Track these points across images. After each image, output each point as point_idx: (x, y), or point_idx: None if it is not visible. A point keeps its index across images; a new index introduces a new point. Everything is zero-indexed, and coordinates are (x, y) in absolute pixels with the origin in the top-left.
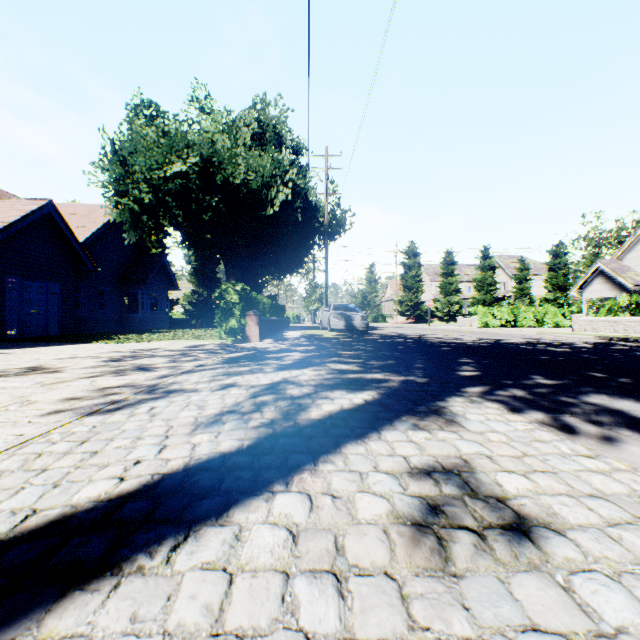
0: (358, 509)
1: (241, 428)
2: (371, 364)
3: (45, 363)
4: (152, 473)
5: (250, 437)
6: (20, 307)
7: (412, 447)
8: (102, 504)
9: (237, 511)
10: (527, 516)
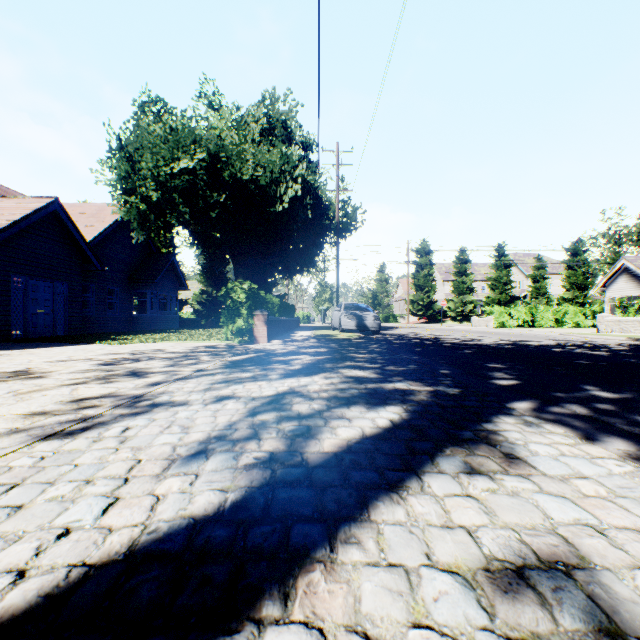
0: None
1: (228, 468)
2: (390, 370)
3: (34, 366)
4: (73, 563)
5: (238, 486)
6: (26, 307)
7: (475, 509)
8: None
9: None
10: None
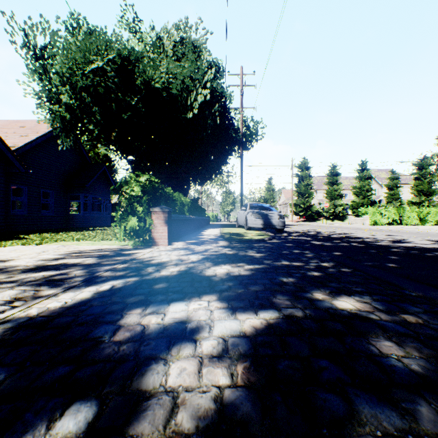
0: None
1: None
2: None
3: None
4: None
5: None
6: None
7: None
8: None
9: None
10: None
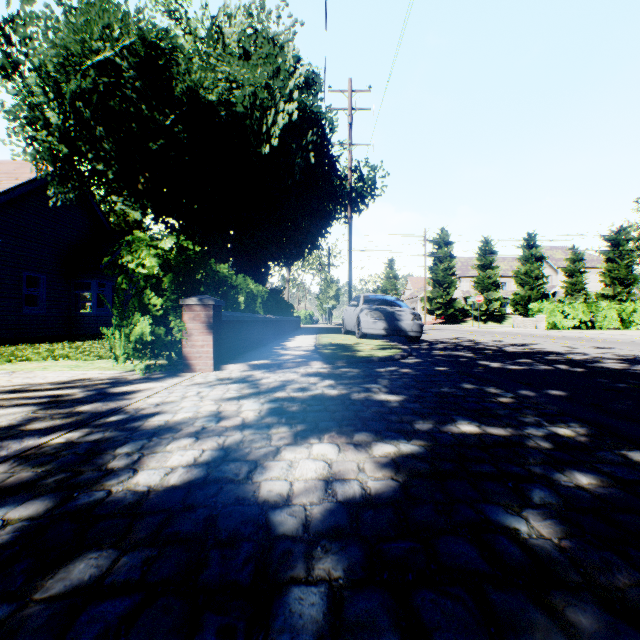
0: None
1: None
2: None
3: None
4: None
5: None
6: None
7: None
8: None
9: None
10: None
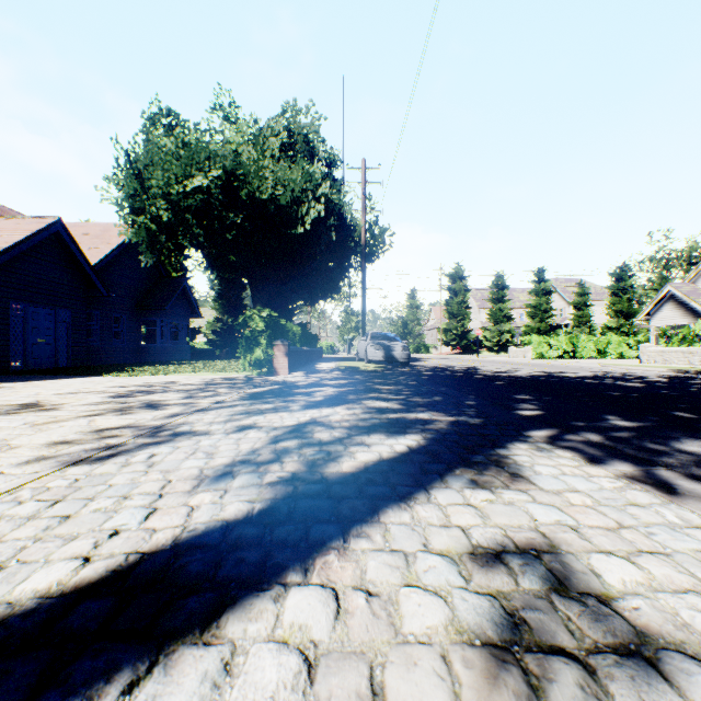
0: (404, 616)
1: (254, 485)
2: (414, 401)
3: (44, 399)
4: (128, 551)
5: (263, 498)
6: (25, 336)
7: (472, 514)
8: (48, 602)
9: (232, 618)
10: (648, 630)
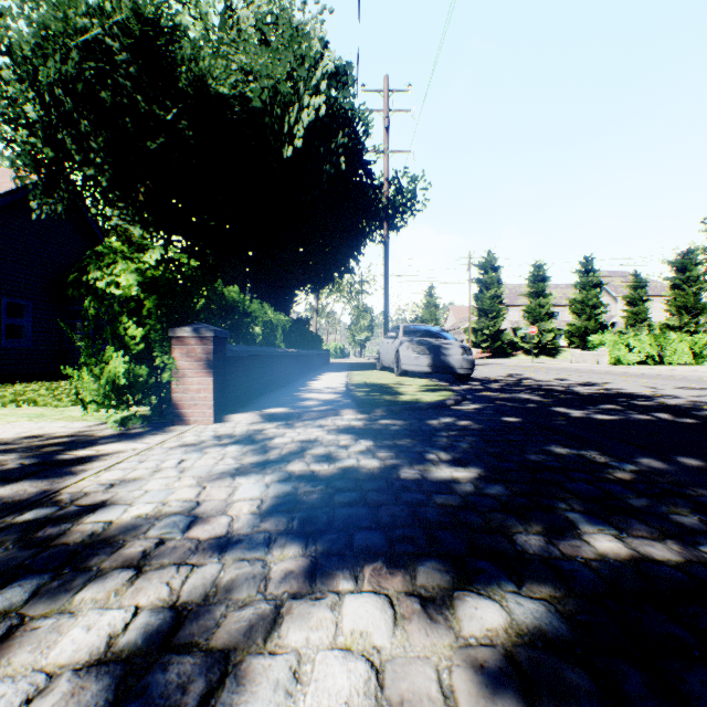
0: None
1: None
2: None
3: None
4: None
5: None
6: None
7: None
8: None
9: None
10: None
